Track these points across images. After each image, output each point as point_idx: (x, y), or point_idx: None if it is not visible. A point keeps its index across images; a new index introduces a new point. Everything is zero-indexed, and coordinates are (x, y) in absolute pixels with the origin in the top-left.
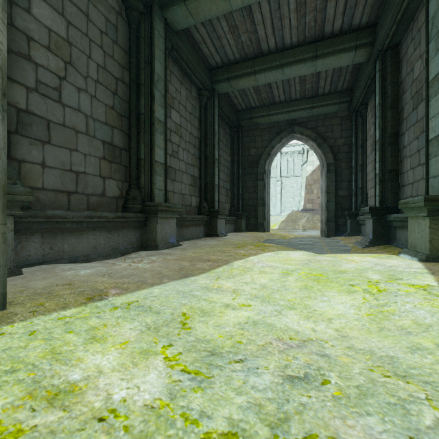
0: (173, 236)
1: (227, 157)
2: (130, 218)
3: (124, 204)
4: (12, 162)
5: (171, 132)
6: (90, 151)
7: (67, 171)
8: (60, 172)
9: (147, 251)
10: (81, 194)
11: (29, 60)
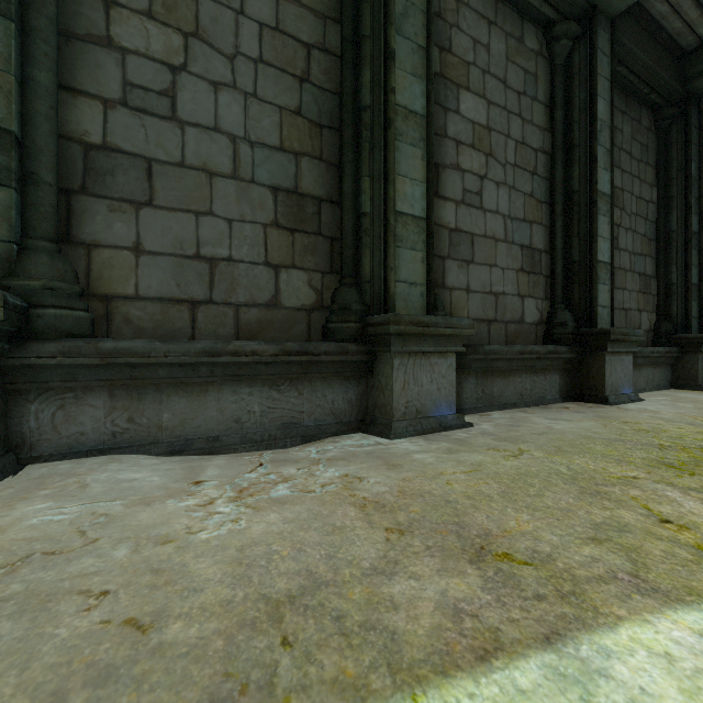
0: (447, 400)
1: (644, 191)
2: (323, 355)
3: (326, 322)
4: (75, 248)
5: (461, 147)
6: (243, 212)
7: (190, 259)
8: (173, 262)
9: (367, 436)
10: (221, 305)
11: (108, 46)
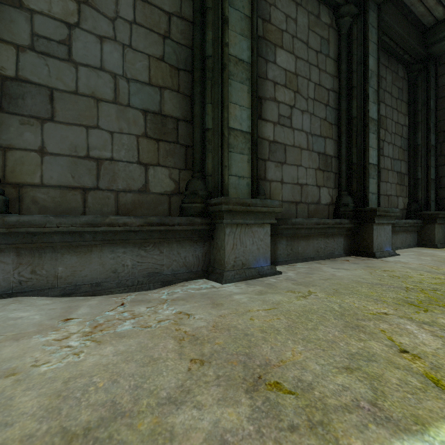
0: (264, 256)
1: (400, 118)
2: (176, 225)
3: (181, 203)
4: None
5: (277, 86)
6: (122, 126)
7: (82, 159)
8: (69, 160)
9: (207, 281)
10: (105, 191)
11: (20, 7)
